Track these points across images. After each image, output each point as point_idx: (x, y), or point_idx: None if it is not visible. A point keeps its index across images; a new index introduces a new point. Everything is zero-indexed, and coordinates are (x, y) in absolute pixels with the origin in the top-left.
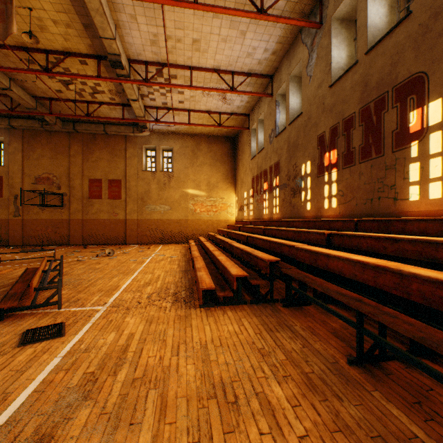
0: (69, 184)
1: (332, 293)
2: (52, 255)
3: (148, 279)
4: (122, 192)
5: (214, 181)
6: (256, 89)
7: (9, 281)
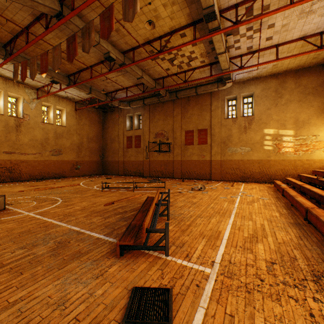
0: (173, 136)
1: None
2: (163, 185)
3: (250, 228)
4: (208, 138)
5: (303, 117)
6: None
7: (137, 205)
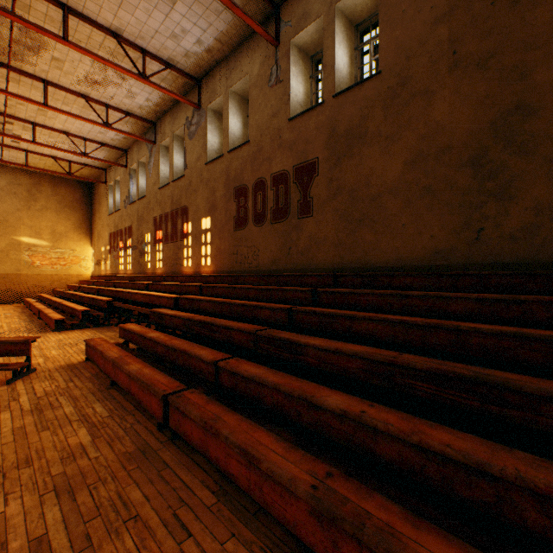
0: None
1: (131, 308)
2: None
3: None
4: None
5: (62, 229)
6: (112, 154)
7: None
